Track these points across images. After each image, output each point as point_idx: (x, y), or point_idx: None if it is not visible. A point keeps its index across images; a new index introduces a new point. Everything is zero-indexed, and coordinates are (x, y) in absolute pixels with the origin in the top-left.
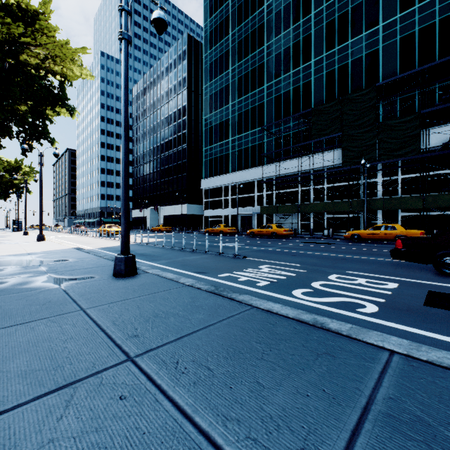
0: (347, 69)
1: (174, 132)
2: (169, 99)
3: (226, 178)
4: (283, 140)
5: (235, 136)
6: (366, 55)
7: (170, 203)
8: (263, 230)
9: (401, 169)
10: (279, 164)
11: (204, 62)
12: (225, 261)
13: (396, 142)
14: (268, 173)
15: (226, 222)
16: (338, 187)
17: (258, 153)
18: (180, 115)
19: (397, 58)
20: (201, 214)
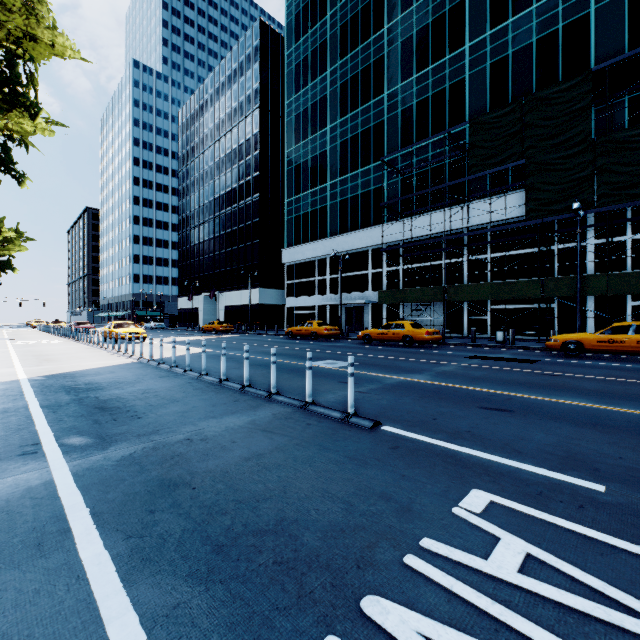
0: (530, 55)
1: (239, 176)
2: (232, 125)
3: (322, 246)
4: (415, 182)
5: (335, 178)
6: (565, 27)
7: (234, 287)
8: (387, 331)
9: (634, 224)
10: (411, 220)
11: (287, 64)
12: (319, 448)
13: (633, 171)
14: (390, 236)
15: (322, 317)
16: (513, 257)
17: (373, 204)
18: (249, 149)
19: (624, 27)
20: (282, 304)
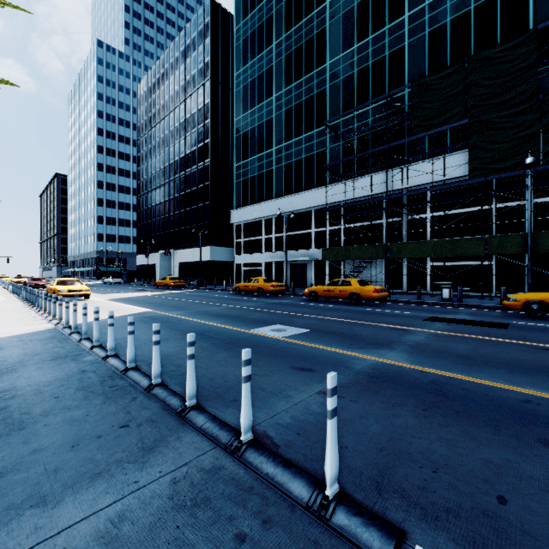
0: (468, 22)
1: (192, 143)
2: (185, 96)
3: (268, 206)
4: (356, 146)
5: (281, 143)
6: None
7: (187, 245)
8: (333, 288)
9: None
10: (354, 180)
11: (236, 39)
12: None
13: None
14: (332, 197)
15: (268, 273)
16: (451, 216)
17: (316, 168)
18: (201, 118)
19: None
20: (232, 261)
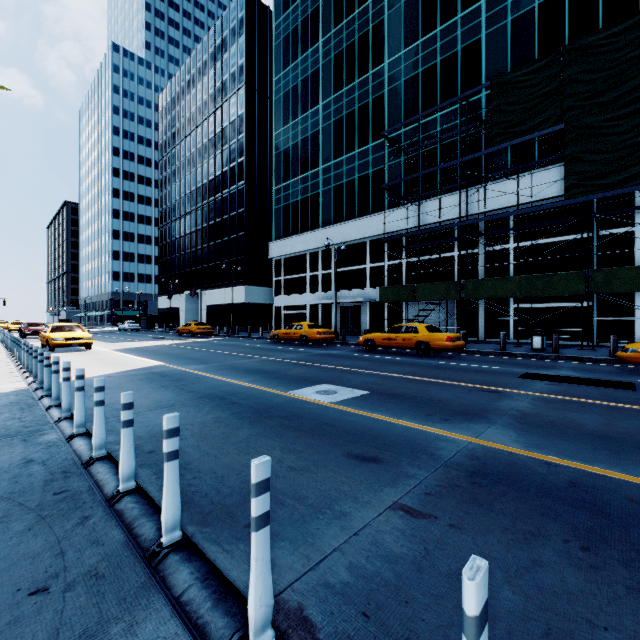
0: (561, 6)
1: (223, 162)
2: (215, 107)
3: (314, 237)
4: (421, 162)
5: (329, 161)
6: None
7: (217, 284)
8: (395, 336)
9: None
10: (419, 203)
11: (275, 37)
12: None
13: None
14: (392, 225)
15: (314, 317)
16: (540, 247)
17: (372, 189)
18: (233, 132)
19: None
20: (270, 304)
